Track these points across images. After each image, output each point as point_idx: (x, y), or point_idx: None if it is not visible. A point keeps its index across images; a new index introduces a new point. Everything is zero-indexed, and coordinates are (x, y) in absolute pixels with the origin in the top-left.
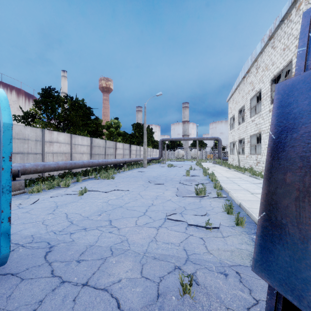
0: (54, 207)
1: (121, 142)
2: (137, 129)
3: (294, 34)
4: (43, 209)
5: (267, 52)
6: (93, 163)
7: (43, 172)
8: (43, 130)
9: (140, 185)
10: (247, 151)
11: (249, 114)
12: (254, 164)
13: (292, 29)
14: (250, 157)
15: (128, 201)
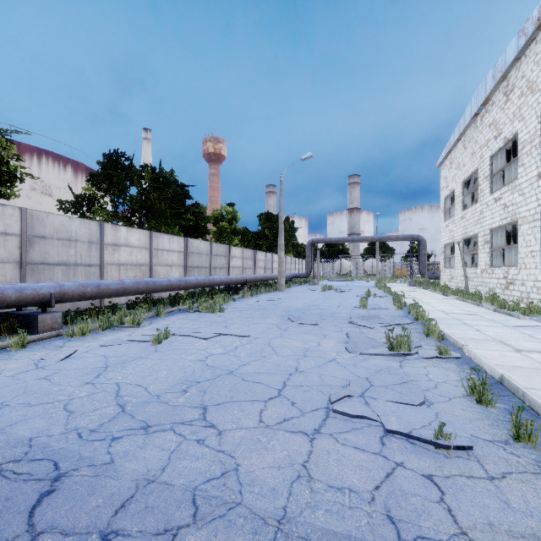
0: (99, 369)
1: (239, 246)
2: (268, 224)
3: None
4: (78, 373)
5: (532, 55)
6: (187, 282)
7: (97, 298)
8: (102, 224)
9: (272, 325)
10: (482, 261)
11: (488, 187)
12: (501, 287)
13: None
14: (489, 272)
15: (246, 361)
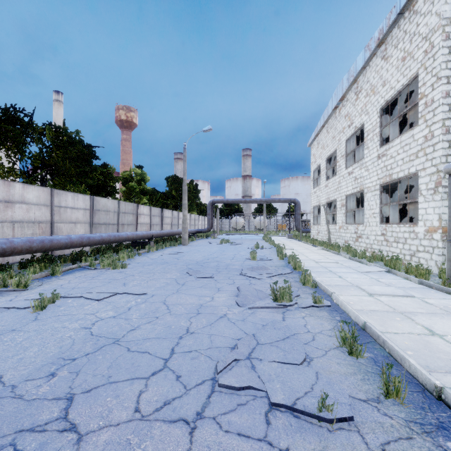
0: None
1: (148, 205)
2: (174, 186)
3: (421, 33)
4: None
5: (374, 66)
6: (90, 239)
7: None
8: None
9: (171, 280)
10: (340, 220)
11: (344, 163)
12: (353, 240)
13: (419, 26)
14: (345, 228)
15: (137, 325)
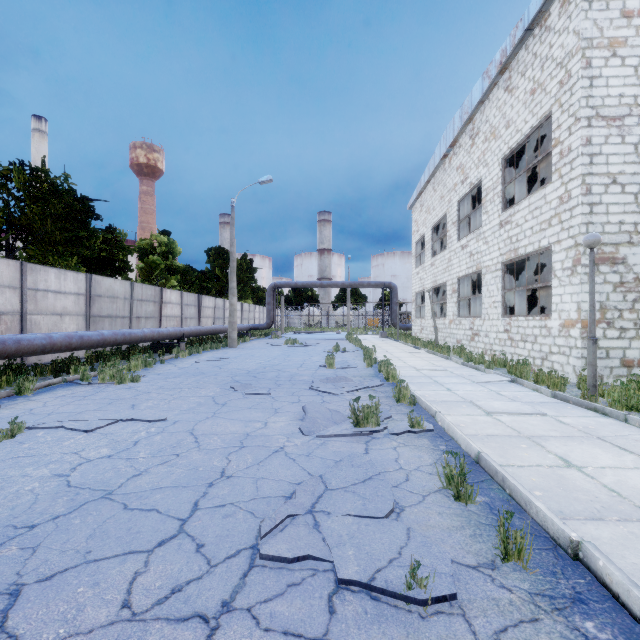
0: None
1: (178, 289)
2: (219, 262)
3: (556, 57)
4: None
5: (495, 100)
6: (84, 339)
7: None
8: None
9: (206, 399)
10: (451, 311)
11: (456, 233)
12: (467, 339)
13: (552, 47)
14: (457, 323)
15: (144, 467)
